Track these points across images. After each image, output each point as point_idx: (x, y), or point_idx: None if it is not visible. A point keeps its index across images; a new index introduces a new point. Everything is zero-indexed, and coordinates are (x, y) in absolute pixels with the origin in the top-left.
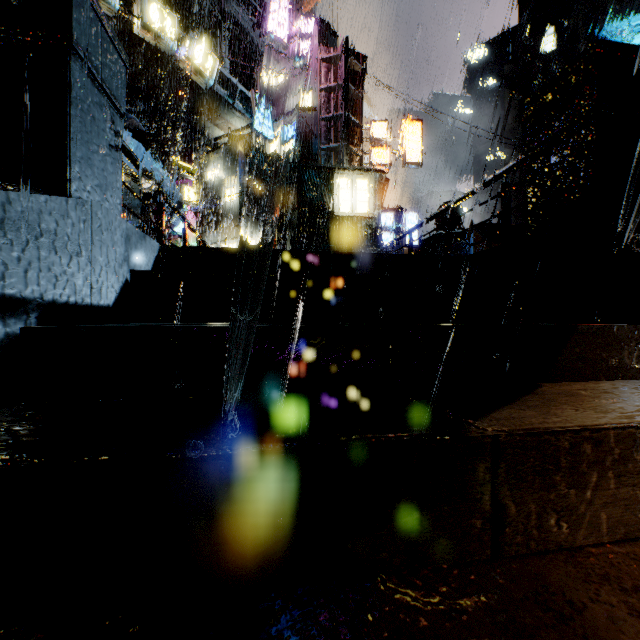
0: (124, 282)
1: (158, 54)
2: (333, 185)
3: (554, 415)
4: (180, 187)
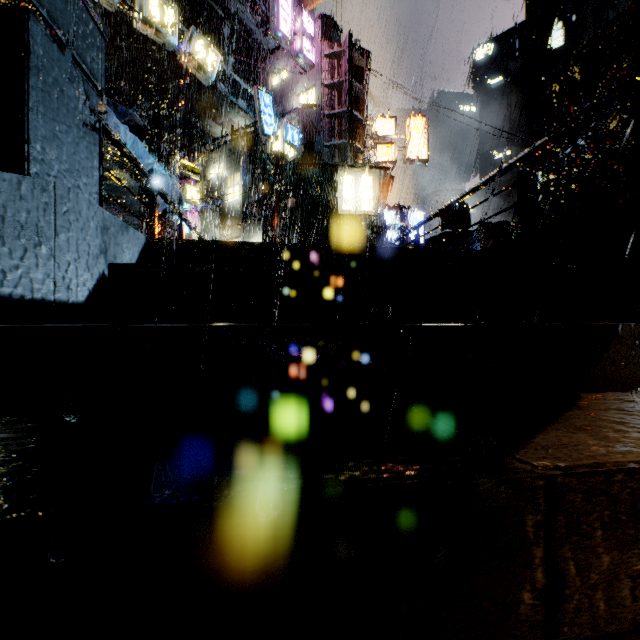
0: (100, 276)
1: (161, 52)
2: (337, 183)
3: (617, 441)
4: (183, 186)
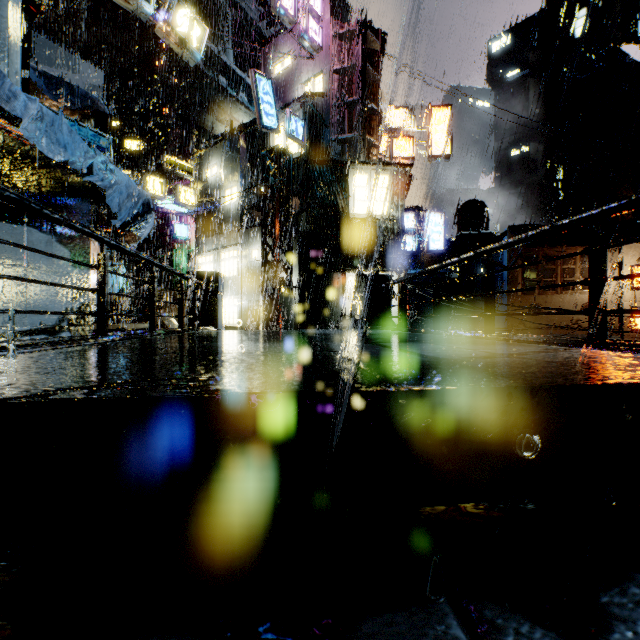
0: None
1: (153, 41)
2: (348, 182)
3: None
4: (175, 187)
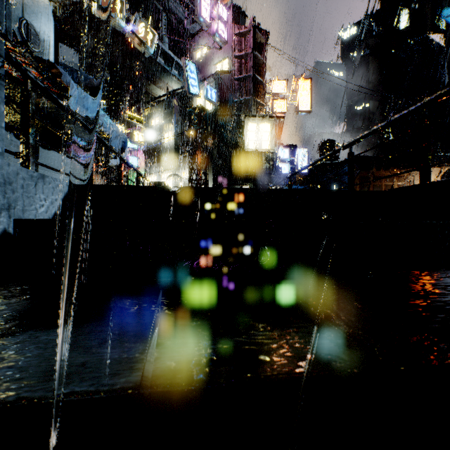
0: None
1: (116, 36)
2: (244, 128)
3: None
4: (132, 132)
